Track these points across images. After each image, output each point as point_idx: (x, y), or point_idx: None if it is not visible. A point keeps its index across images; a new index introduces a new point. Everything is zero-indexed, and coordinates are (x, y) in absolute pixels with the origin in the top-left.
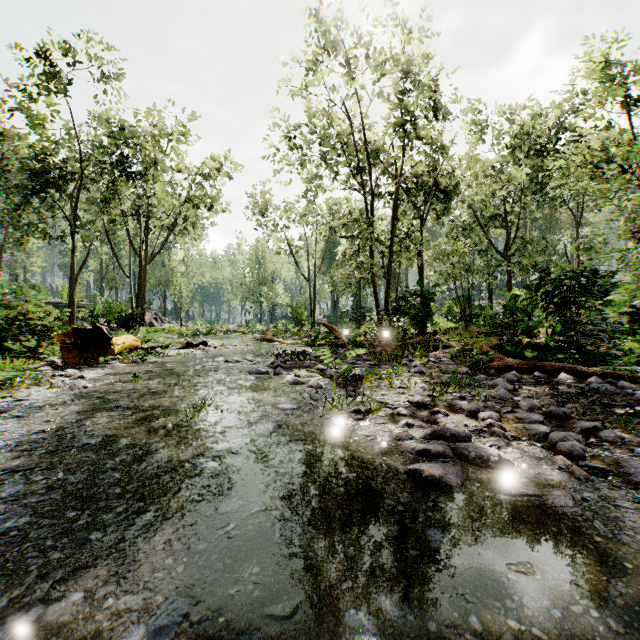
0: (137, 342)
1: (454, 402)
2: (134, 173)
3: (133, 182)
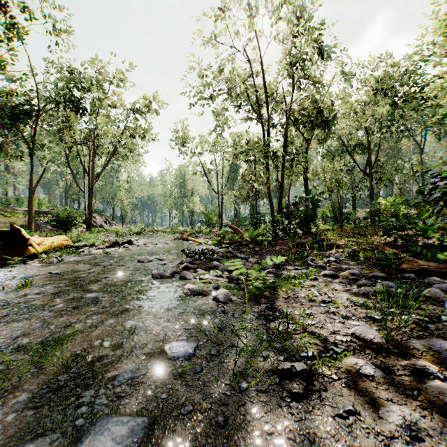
0: (67, 241)
1: (434, 344)
2: (81, 108)
3: (80, 115)
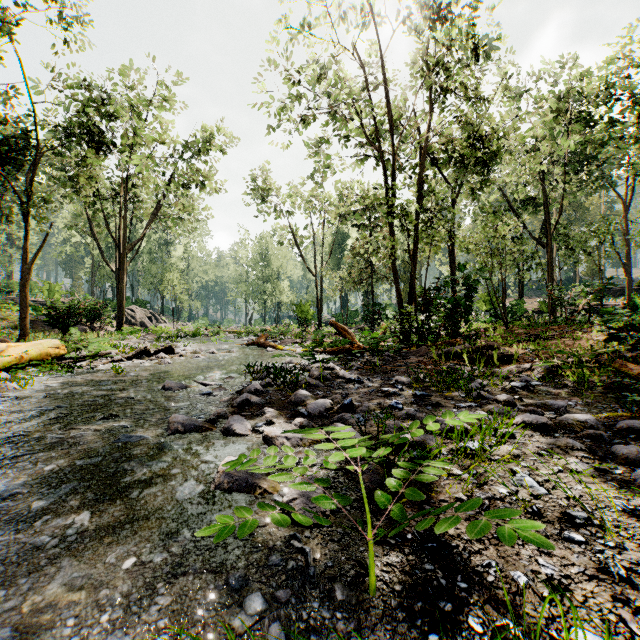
0: (59, 349)
1: None
2: (104, 142)
3: (103, 154)
